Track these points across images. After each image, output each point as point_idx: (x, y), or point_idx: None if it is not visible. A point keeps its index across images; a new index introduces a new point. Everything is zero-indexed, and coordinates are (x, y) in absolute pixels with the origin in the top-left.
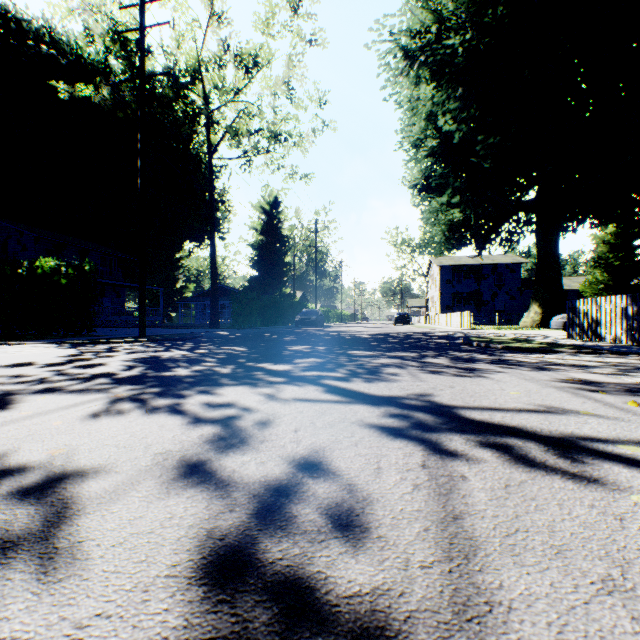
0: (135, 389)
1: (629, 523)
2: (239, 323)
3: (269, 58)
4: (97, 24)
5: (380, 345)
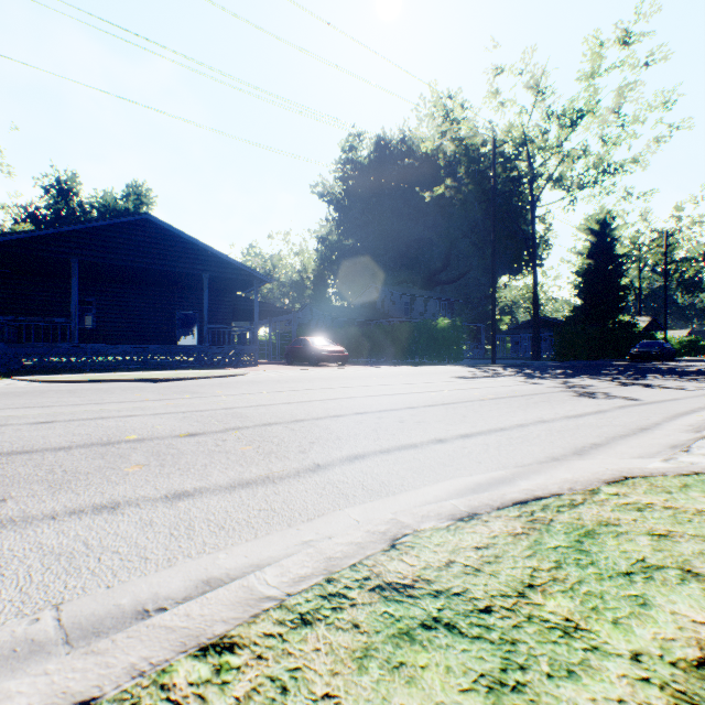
0: (528, 377)
1: (646, 389)
2: (561, 356)
3: (593, 107)
4: (449, 146)
5: (693, 374)
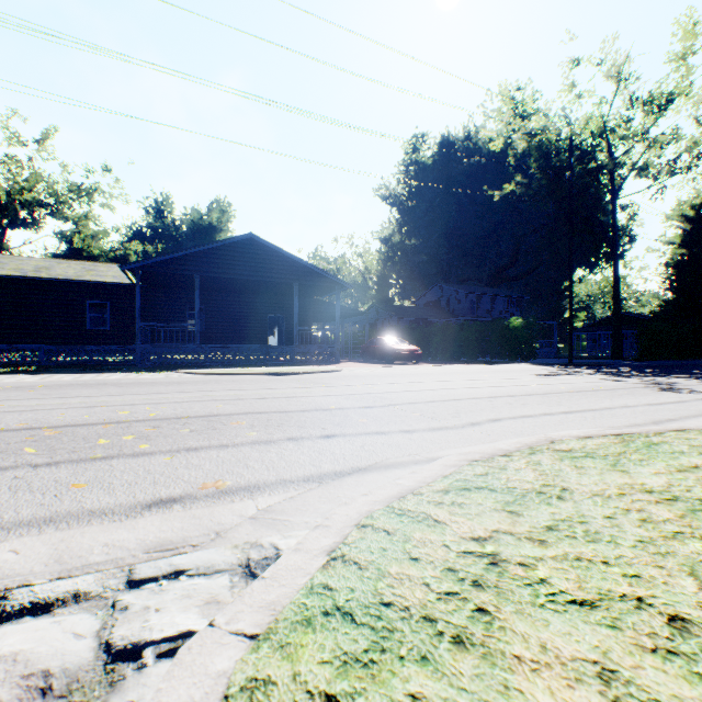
0: (610, 375)
1: None
2: (647, 355)
3: (685, 89)
4: (520, 143)
5: None
